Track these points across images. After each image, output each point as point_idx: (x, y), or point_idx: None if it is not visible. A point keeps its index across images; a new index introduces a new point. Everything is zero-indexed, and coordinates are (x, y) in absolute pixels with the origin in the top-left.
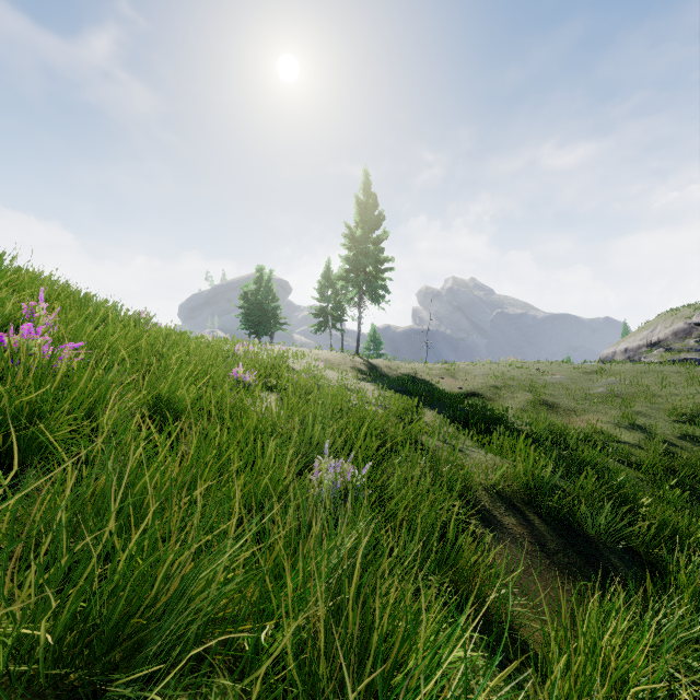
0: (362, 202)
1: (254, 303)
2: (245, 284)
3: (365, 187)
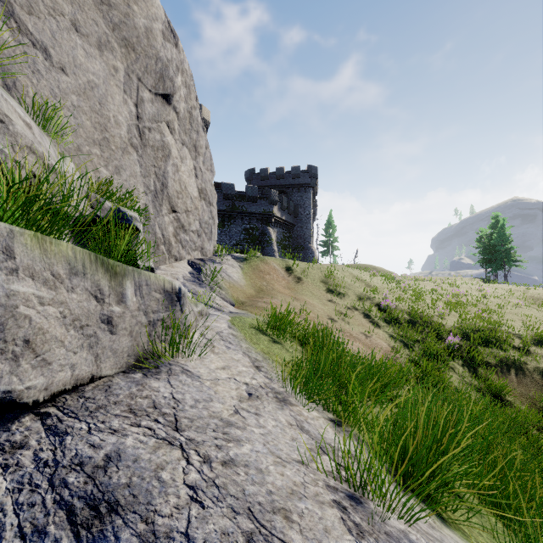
0: None
1: (487, 245)
2: (482, 229)
3: None
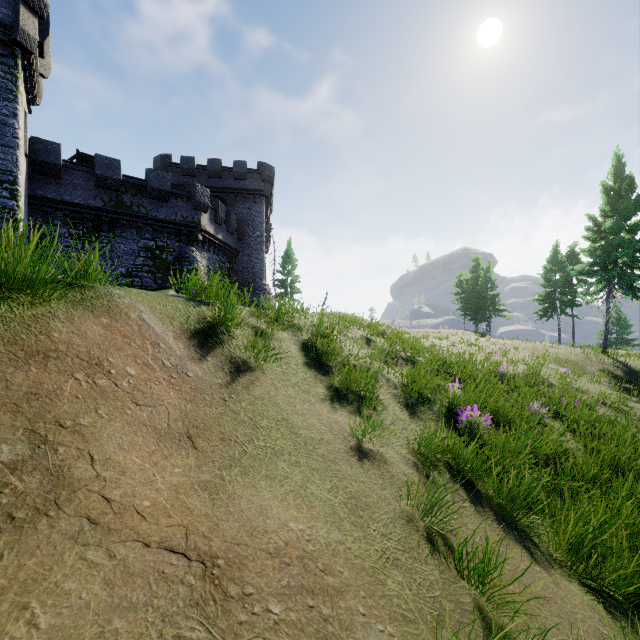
0: (611, 189)
1: (471, 292)
2: (460, 273)
3: (616, 172)
